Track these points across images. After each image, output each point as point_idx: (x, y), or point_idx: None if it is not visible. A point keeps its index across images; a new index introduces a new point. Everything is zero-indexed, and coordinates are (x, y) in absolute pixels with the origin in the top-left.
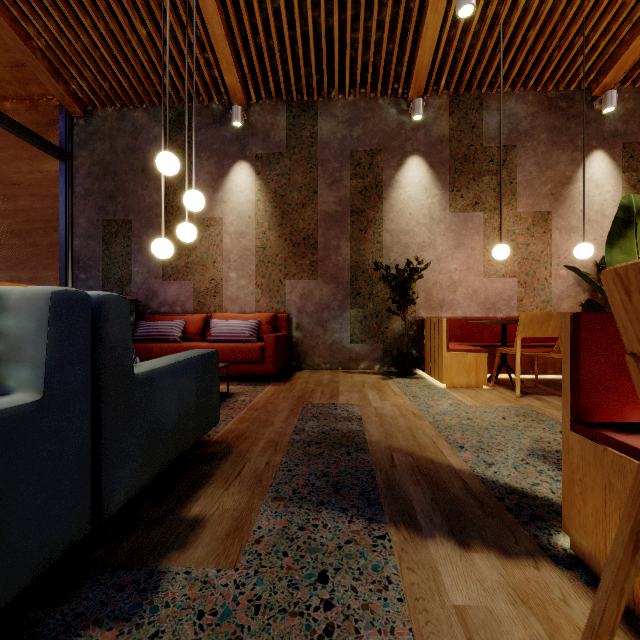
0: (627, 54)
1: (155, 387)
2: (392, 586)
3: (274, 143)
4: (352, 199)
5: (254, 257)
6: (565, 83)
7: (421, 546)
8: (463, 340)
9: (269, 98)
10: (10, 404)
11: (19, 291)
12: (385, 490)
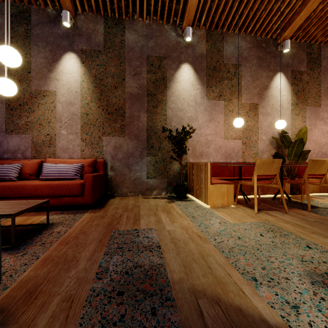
0: (297, 19)
1: None
2: None
3: (95, 43)
4: (148, 86)
5: (80, 120)
6: (265, 33)
7: None
8: (214, 176)
9: (91, 11)
10: None
11: None
12: None
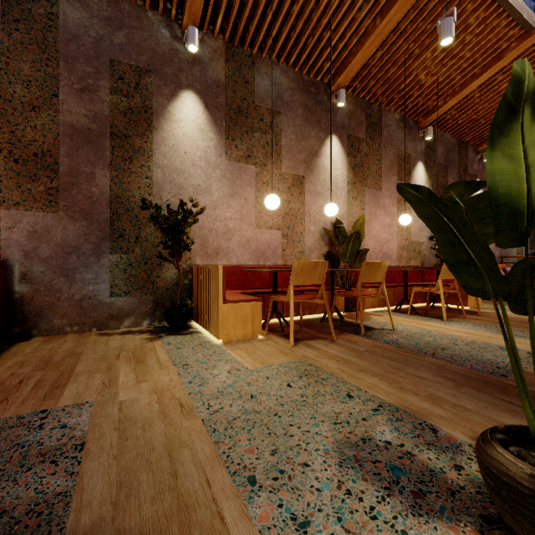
0: (353, 63)
1: None
2: None
3: None
4: (112, 118)
5: None
6: (314, 72)
7: None
8: (238, 288)
9: None
10: None
11: None
12: None
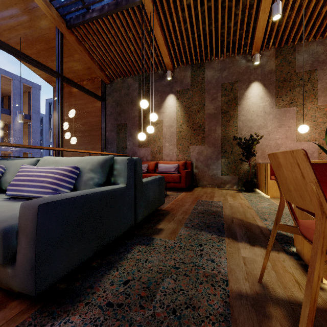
0: None
1: (147, 186)
2: (222, 250)
3: (185, 84)
4: (222, 106)
5: (176, 136)
6: None
7: (236, 243)
8: None
9: (183, 64)
10: (121, 186)
11: (120, 158)
12: (227, 229)
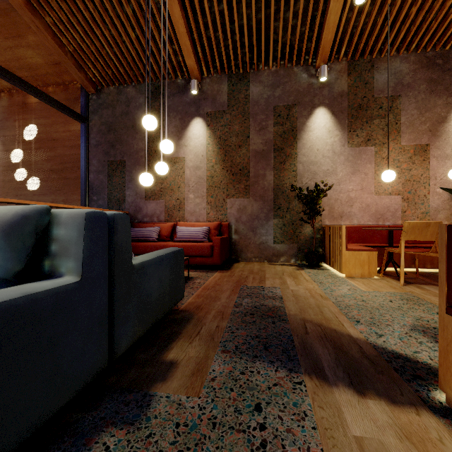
0: None
1: (145, 273)
2: (307, 418)
3: (219, 104)
4: (274, 140)
5: (205, 183)
6: (441, 45)
7: (328, 391)
8: (358, 242)
9: (216, 73)
10: (63, 283)
11: (67, 212)
12: (301, 350)
